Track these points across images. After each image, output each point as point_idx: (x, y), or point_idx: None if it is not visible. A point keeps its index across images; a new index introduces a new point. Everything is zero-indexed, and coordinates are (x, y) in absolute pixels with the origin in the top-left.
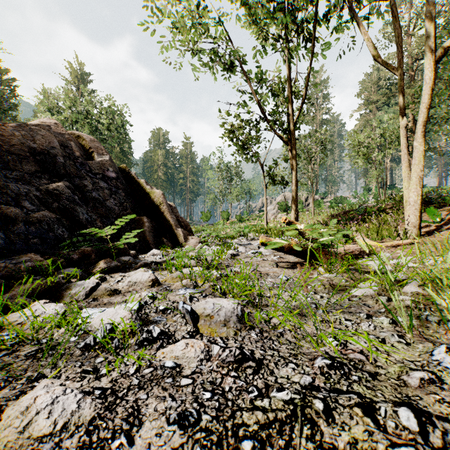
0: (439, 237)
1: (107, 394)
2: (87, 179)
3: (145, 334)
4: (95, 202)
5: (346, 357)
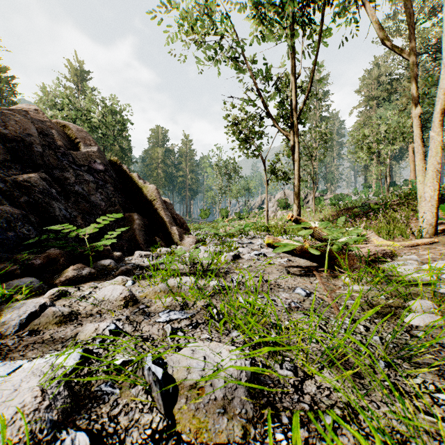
0: None
1: None
2: (70, 171)
3: None
4: (78, 197)
5: None
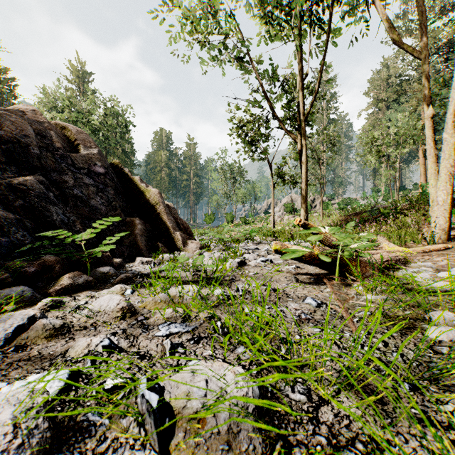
0: None
1: None
2: (68, 174)
3: None
4: (77, 201)
5: None
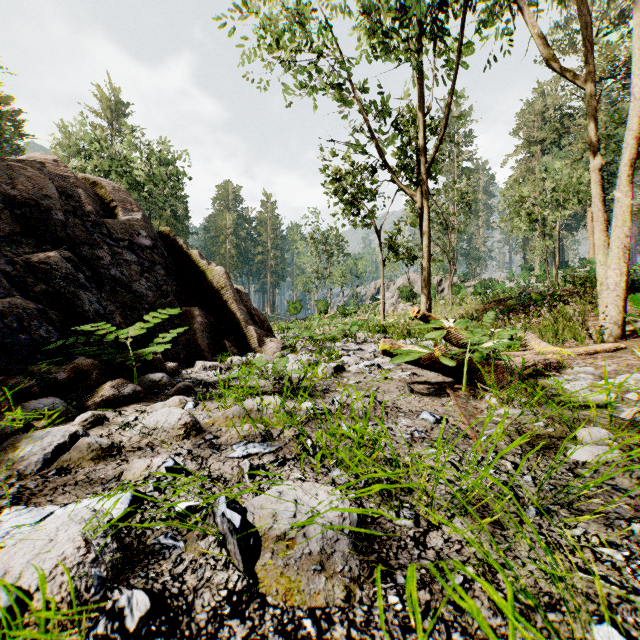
0: None
1: None
2: (103, 248)
3: (102, 622)
4: (115, 285)
5: None
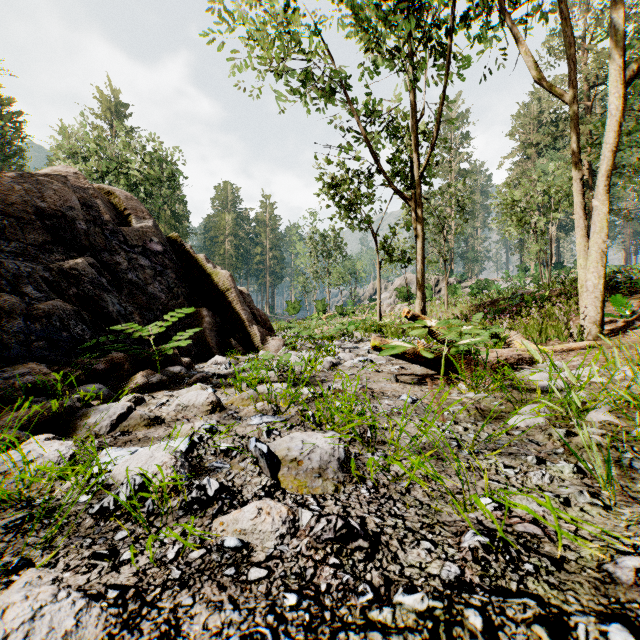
0: (630, 337)
1: (127, 598)
2: (121, 254)
3: (195, 491)
4: (133, 288)
5: (511, 530)
